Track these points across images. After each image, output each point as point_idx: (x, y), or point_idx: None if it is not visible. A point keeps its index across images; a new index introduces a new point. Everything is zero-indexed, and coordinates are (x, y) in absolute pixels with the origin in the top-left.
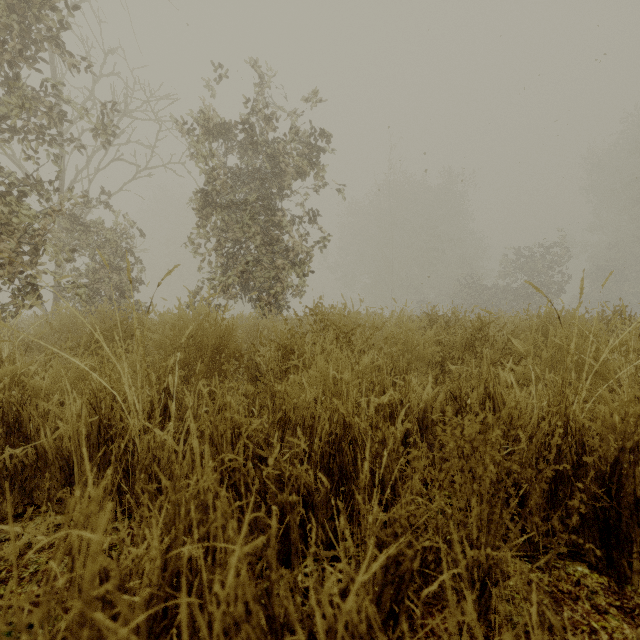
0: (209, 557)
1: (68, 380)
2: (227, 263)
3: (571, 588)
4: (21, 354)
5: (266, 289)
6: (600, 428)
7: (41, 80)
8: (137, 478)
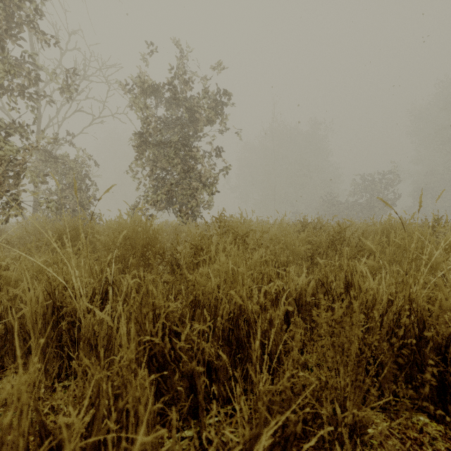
0: (123, 432)
1: (33, 271)
2: (157, 185)
3: (416, 435)
4: (1, 251)
5: (185, 203)
6: (437, 310)
7: (22, 52)
8: (81, 348)
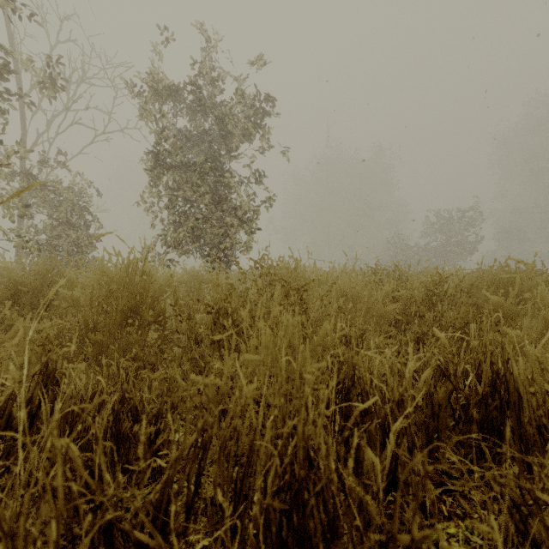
0: None
1: None
2: (179, 221)
3: None
4: None
5: (216, 245)
6: None
7: None
8: None
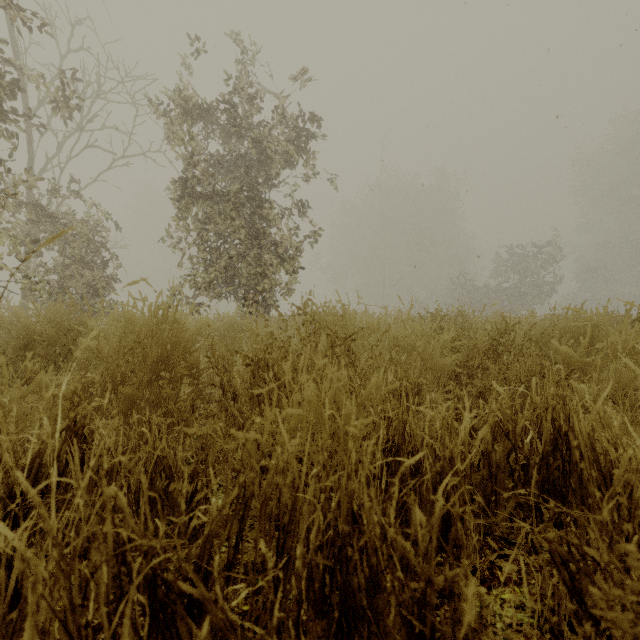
0: None
1: None
2: (210, 259)
3: None
4: None
5: (253, 287)
6: None
7: None
8: None
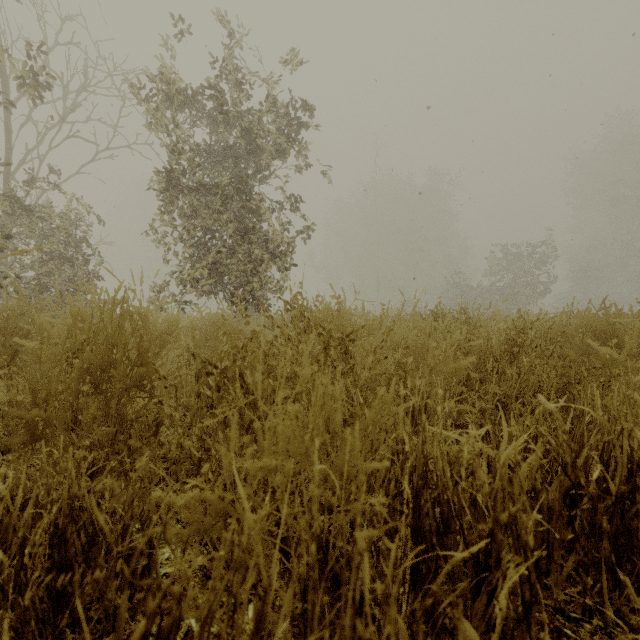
0: None
1: None
2: (198, 255)
3: None
4: None
5: (242, 284)
6: None
7: None
8: None
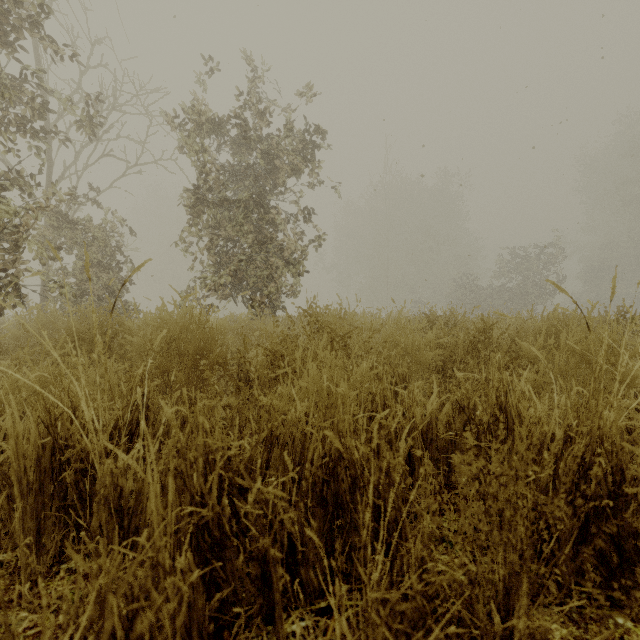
0: None
1: (27, 391)
2: (220, 262)
3: None
4: None
5: (260, 289)
6: None
7: (22, 69)
8: (94, 512)
